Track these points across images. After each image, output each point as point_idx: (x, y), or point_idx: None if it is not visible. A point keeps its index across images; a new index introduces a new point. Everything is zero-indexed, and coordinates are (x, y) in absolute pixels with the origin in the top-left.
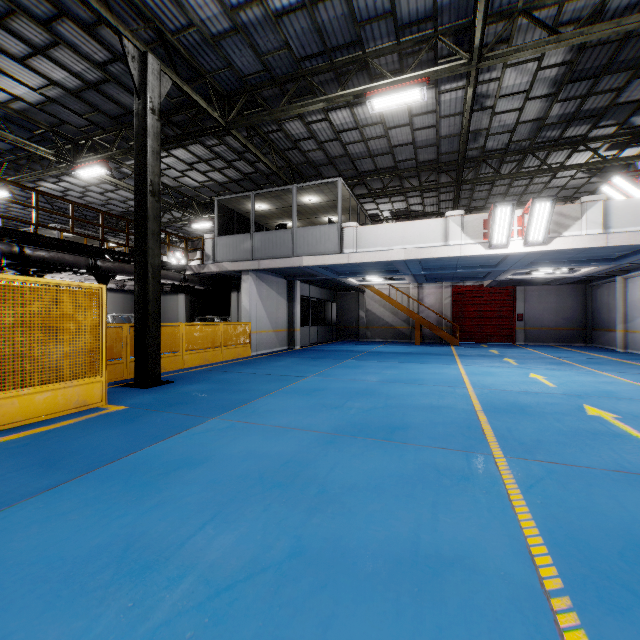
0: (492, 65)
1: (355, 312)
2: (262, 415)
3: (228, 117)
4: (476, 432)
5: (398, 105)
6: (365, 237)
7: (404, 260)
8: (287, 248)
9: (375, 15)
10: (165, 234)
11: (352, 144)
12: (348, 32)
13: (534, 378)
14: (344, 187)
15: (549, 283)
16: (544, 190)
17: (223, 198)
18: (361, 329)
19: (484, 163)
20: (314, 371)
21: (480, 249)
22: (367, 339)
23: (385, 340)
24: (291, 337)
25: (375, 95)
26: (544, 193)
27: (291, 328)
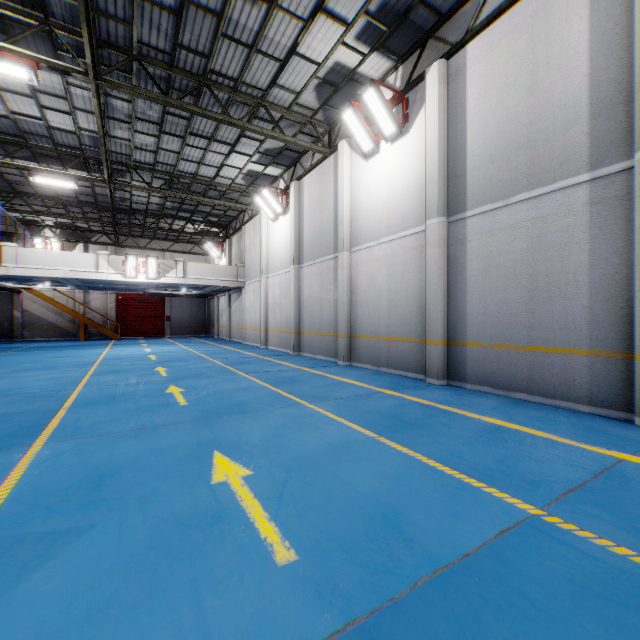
0: (124, 177)
1: (9, 312)
2: None
3: None
4: (91, 364)
5: (57, 184)
6: (27, 256)
7: (64, 278)
8: None
9: (38, 133)
10: None
11: (12, 174)
12: (15, 130)
13: (145, 350)
14: (3, 210)
15: (185, 296)
16: (181, 236)
17: None
18: (18, 329)
19: (134, 214)
20: None
21: (121, 277)
22: (26, 339)
23: (48, 339)
24: None
25: (38, 176)
26: (181, 237)
27: None
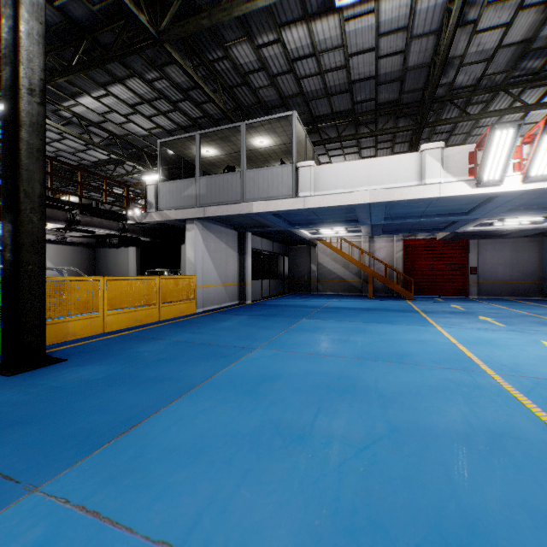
0: None
1: (307, 266)
2: (147, 473)
3: (160, 27)
4: None
5: None
6: (324, 178)
7: (370, 203)
8: (235, 193)
9: None
10: (123, 191)
11: (307, 78)
12: None
13: None
14: (299, 124)
15: (505, 236)
16: None
17: (166, 140)
18: (312, 282)
19: (448, 105)
20: (264, 337)
21: (465, 188)
22: (318, 292)
23: (336, 293)
24: (242, 291)
25: None
26: None
27: (242, 282)
